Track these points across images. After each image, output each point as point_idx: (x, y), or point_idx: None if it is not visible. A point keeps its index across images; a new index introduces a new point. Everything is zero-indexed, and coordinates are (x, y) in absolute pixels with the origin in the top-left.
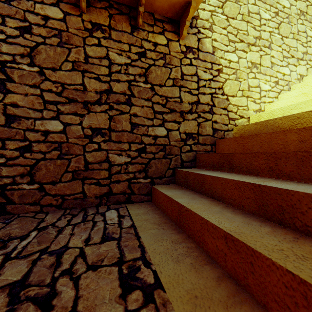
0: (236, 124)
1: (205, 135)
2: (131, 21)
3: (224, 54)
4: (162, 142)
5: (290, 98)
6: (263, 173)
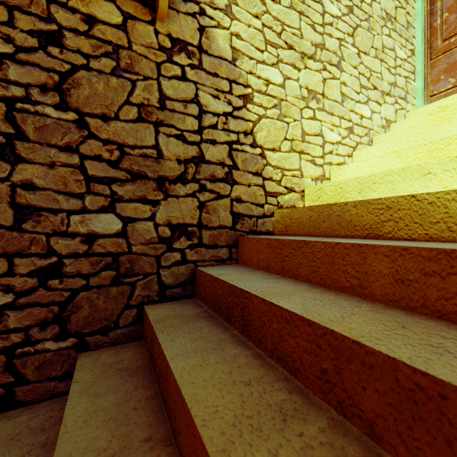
0: (279, 204)
1: (217, 228)
2: None
3: (256, 67)
4: (110, 248)
5: (371, 159)
6: (306, 378)
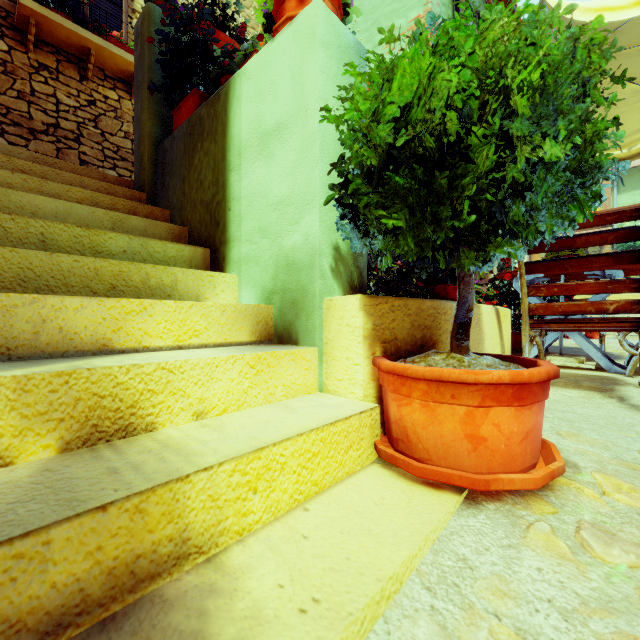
0: None
1: None
2: (81, 71)
3: None
4: None
5: None
6: None
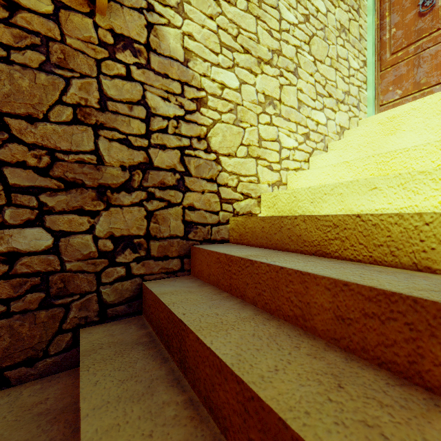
0: (235, 210)
1: (167, 238)
2: None
3: (211, 70)
4: (37, 267)
5: (324, 167)
6: None
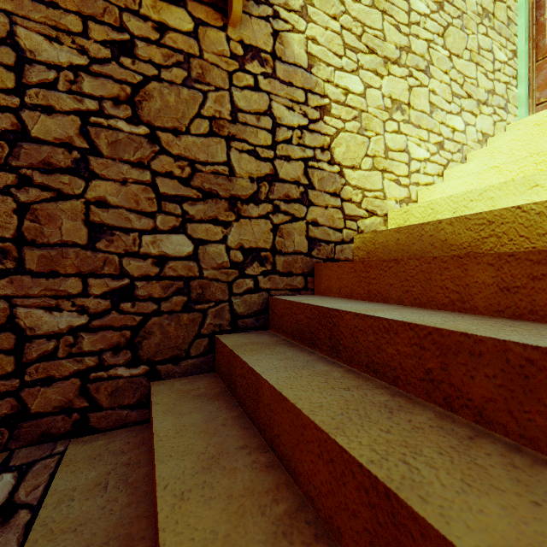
0: (359, 229)
1: (292, 254)
2: None
3: (334, 75)
4: (181, 272)
5: (467, 176)
6: (407, 383)
